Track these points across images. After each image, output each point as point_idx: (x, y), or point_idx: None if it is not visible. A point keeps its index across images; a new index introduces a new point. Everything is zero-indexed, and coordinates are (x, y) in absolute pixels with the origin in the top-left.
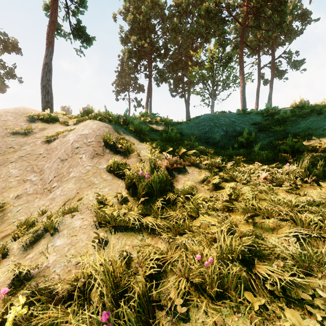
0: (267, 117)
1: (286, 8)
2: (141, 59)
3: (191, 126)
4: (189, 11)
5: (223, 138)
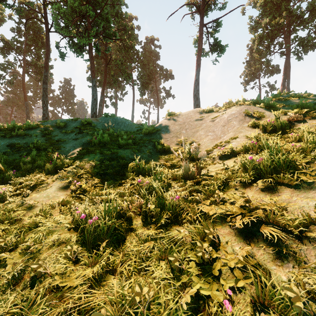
0: None
1: None
2: (274, 39)
3: None
4: None
5: None
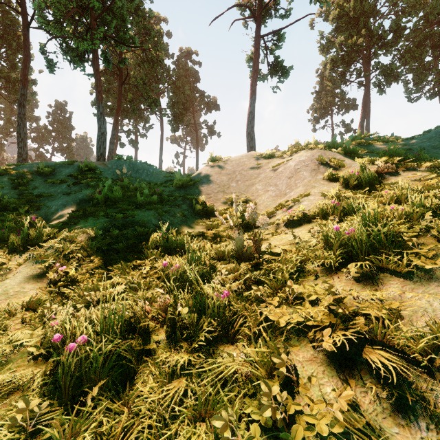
0: None
1: None
2: (351, 64)
3: (429, 138)
4: None
5: None
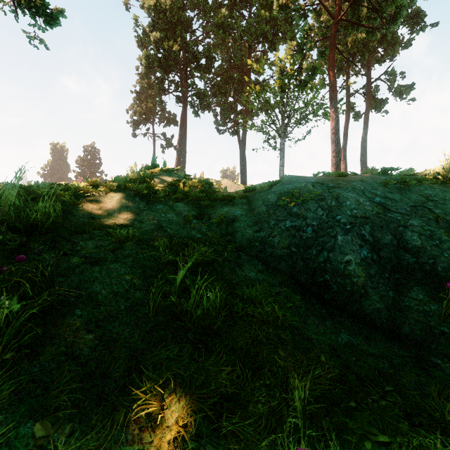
0: None
1: None
2: (169, 72)
3: (260, 213)
4: None
5: (375, 275)
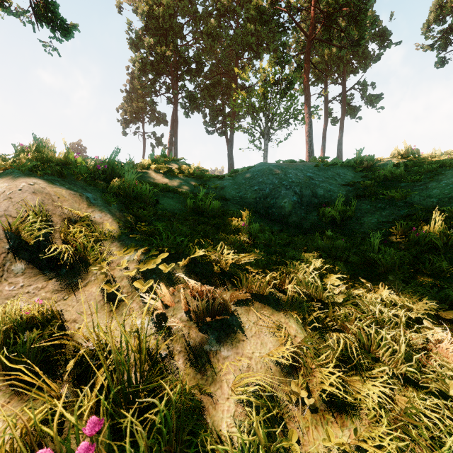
0: (362, 172)
1: (367, 19)
2: (161, 75)
3: (240, 183)
4: (233, 10)
5: (297, 208)
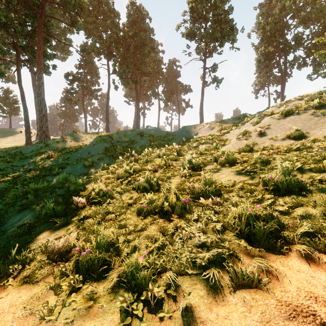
0: None
1: None
2: (271, 60)
3: None
4: None
5: None
